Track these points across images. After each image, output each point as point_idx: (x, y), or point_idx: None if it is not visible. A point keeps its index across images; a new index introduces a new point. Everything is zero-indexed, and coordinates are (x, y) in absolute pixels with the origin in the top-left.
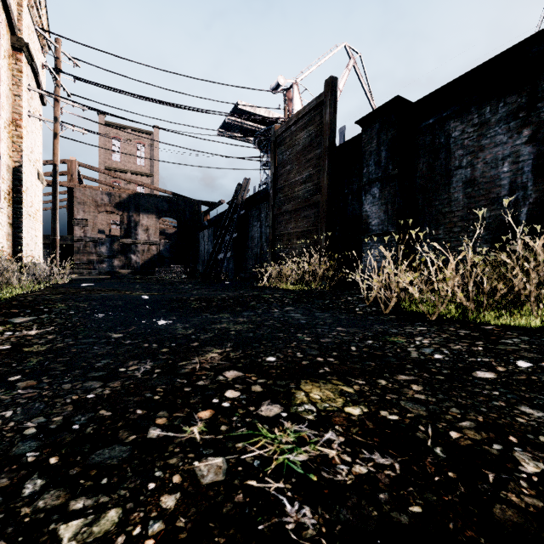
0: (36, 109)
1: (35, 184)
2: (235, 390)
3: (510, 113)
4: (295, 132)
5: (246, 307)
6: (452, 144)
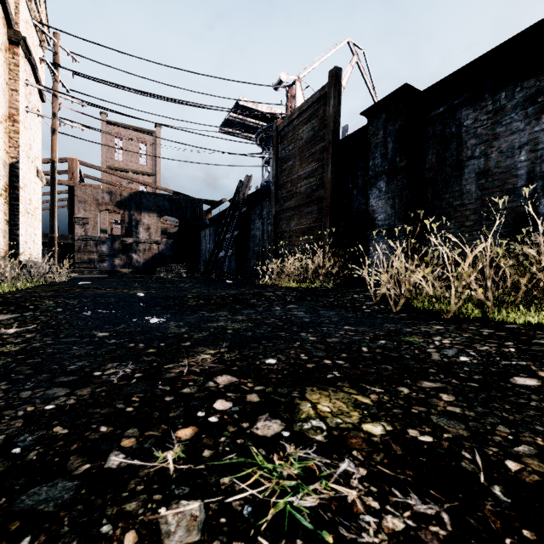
0: (35, 105)
1: (34, 182)
2: (226, 400)
3: (528, 98)
4: (297, 126)
5: (246, 305)
6: (464, 134)
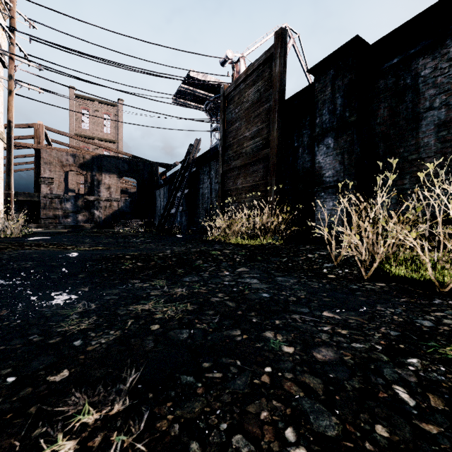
0: None
1: None
2: None
3: None
4: (244, 89)
5: (190, 268)
6: (421, 84)
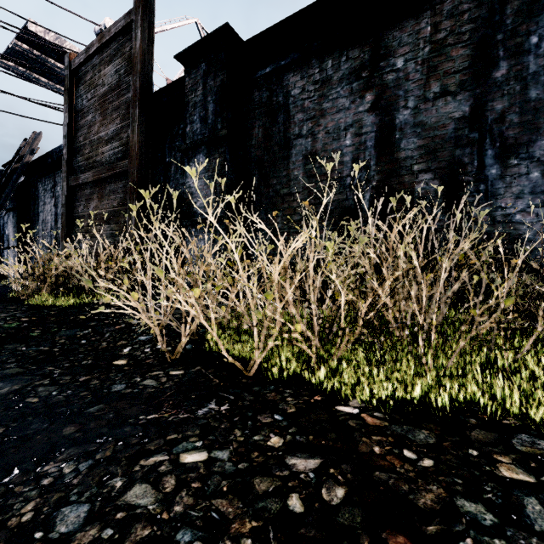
0: None
1: None
2: None
3: (353, 71)
4: (98, 65)
5: None
6: (292, 105)
